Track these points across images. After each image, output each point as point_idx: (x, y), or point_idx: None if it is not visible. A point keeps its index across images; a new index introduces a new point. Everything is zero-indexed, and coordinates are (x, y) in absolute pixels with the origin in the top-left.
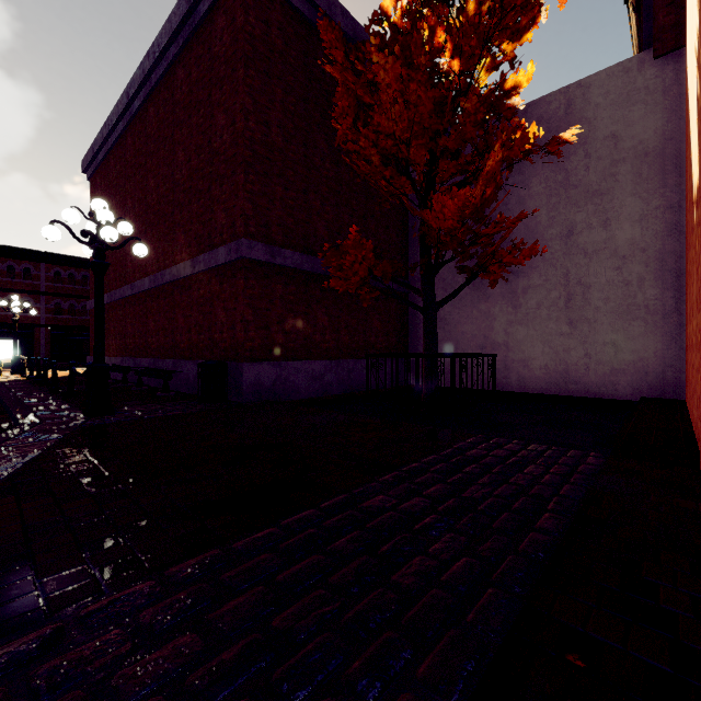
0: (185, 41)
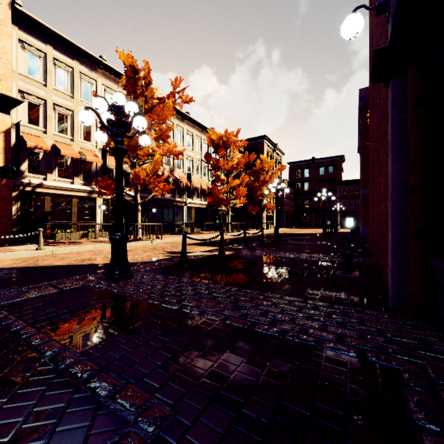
0: (360, 120)
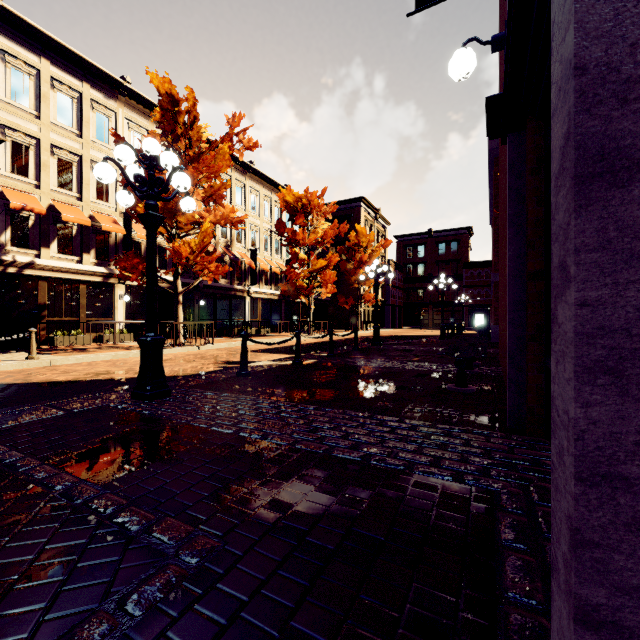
0: (491, 179)
